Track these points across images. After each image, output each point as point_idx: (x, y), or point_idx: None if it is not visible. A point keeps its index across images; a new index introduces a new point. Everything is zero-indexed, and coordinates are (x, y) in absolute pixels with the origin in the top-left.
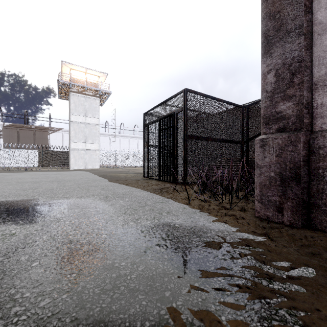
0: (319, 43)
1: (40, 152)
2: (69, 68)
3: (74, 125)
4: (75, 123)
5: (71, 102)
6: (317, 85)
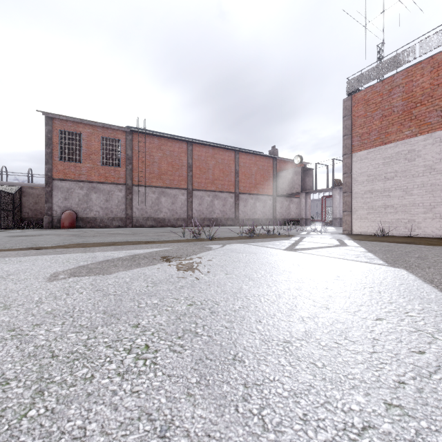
0: (54, 205)
1: None
2: None
3: None
4: None
5: None
6: (53, 210)
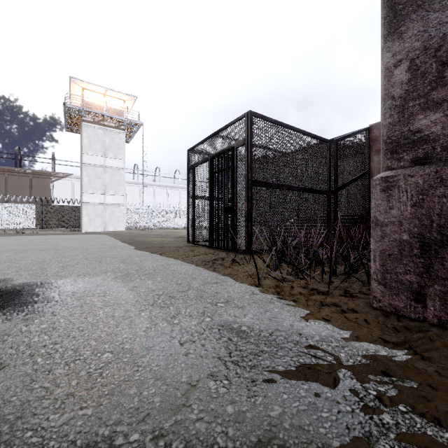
0: None
1: (38, 207)
2: (80, 87)
3: (89, 169)
4: (89, 167)
5: (84, 137)
6: None
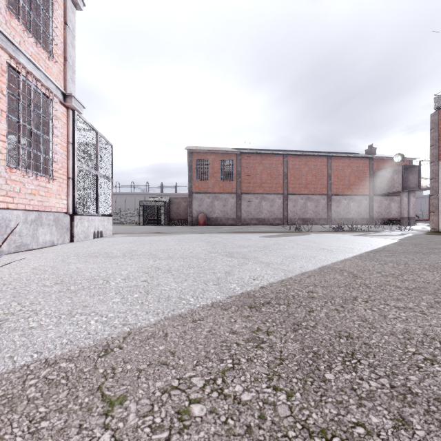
0: (193, 210)
1: None
2: None
3: None
4: None
5: None
6: (193, 213)
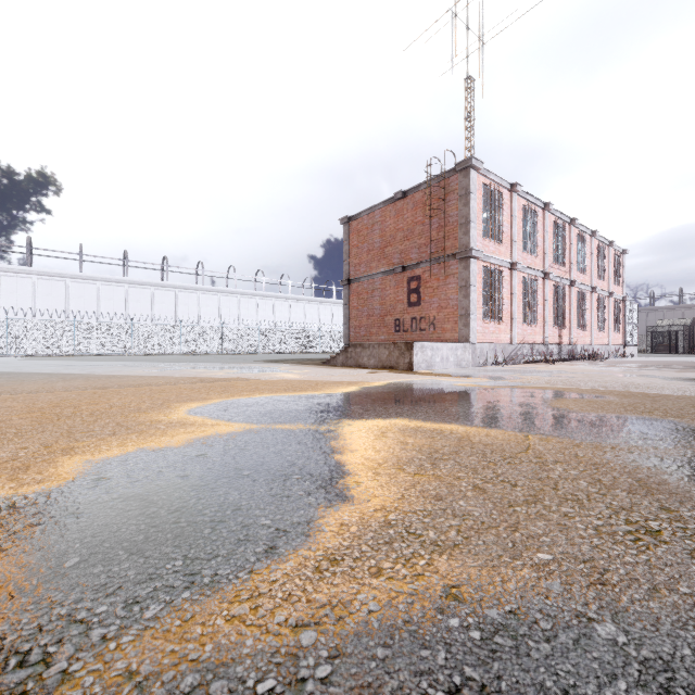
0: None
1: None
2: None
3: None
4: None
5: None
6: None
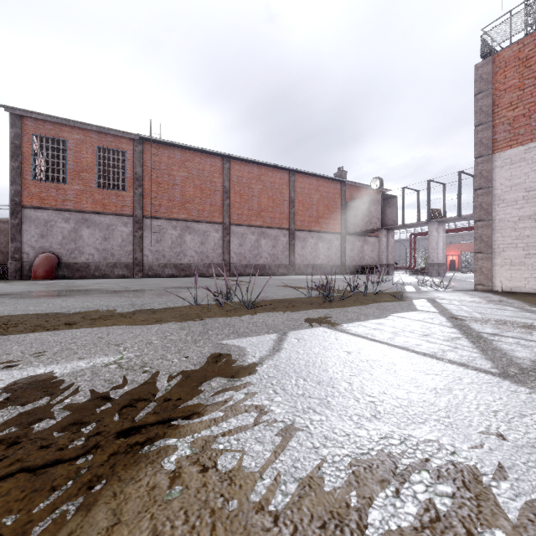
0: (24, 245)
1: None
2: None
3: None
4: None
5: None
6: (23, 253)
